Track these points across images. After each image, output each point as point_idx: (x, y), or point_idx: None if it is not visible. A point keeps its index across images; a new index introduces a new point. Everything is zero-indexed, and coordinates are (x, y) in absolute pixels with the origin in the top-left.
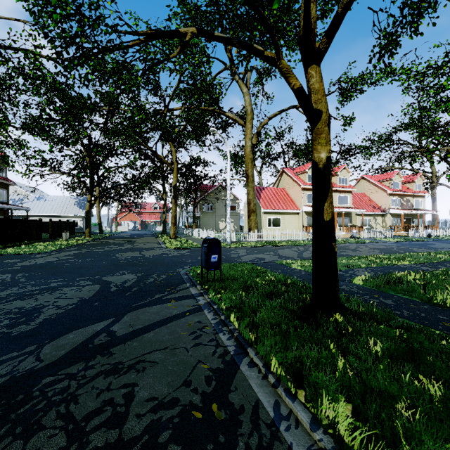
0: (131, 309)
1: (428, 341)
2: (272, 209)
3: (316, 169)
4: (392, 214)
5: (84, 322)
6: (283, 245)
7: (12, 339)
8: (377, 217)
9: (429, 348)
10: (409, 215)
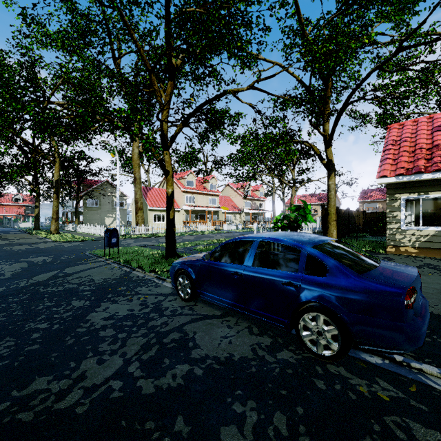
0: (66, 267)
1: None
2: (157, 207)
3: (167, 196)
4: (245, 213)
5: (42, 272)
6: (164, 236)
7: (6, 279)
8: (237, 215)
9: None
10: (256, 213)
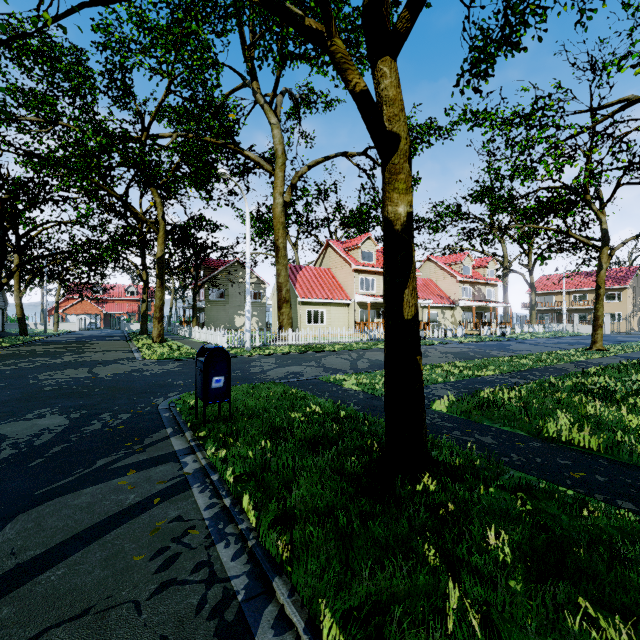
0: (30, 502)
1: (568, 516)
2: (313, 297)
3: (391, 231)
4: (463, 307)
5: None
6: (328, 351)
7: None
8: (446, 311)
9: (570, 528)
10: (481, 308)
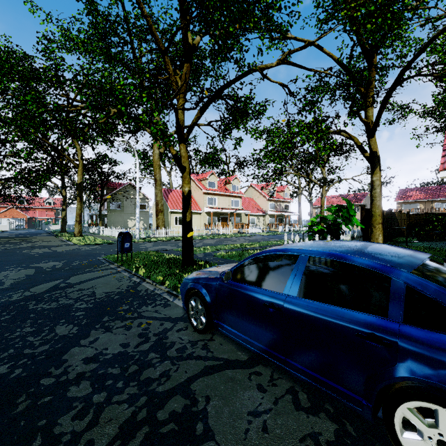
0: (72, 275)
1: None
2: (178, 209)
3: (183, 195)
4: (270, 215)
5: (44, 282)
6: None
7: (2, 290)
8: (260, 217)
9: None
10: (281, 216)
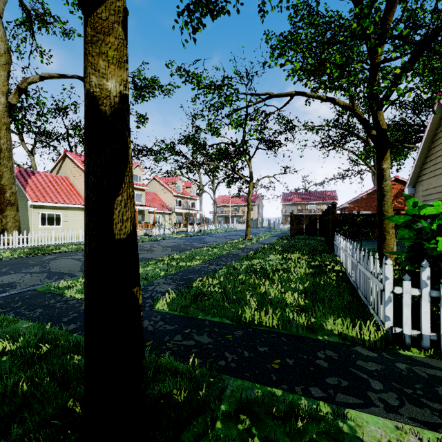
0: None
1: None
2: (47, 201)
3: (96, 112)
4: (177, 213)
5: None
6: (61, 252)
7: None
8: (166, 215)
9: None
10: (188, 214)
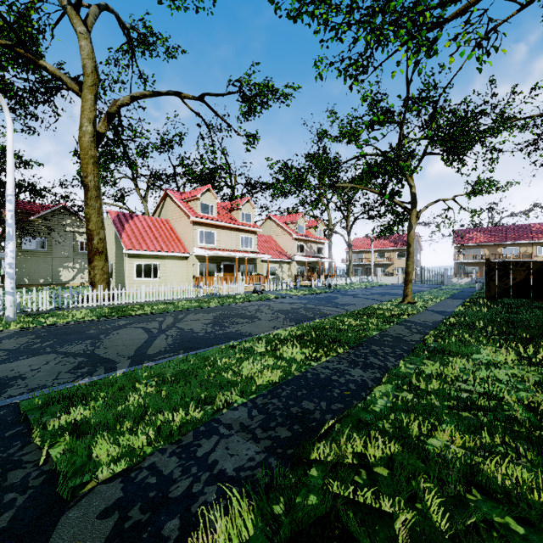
0: None
1: None
2: (143, 249)
3: None
4: (298, 262)
5: None
6: (142, 314)
7: None
8: (284, 265)
9: None
10: (312, 263)
